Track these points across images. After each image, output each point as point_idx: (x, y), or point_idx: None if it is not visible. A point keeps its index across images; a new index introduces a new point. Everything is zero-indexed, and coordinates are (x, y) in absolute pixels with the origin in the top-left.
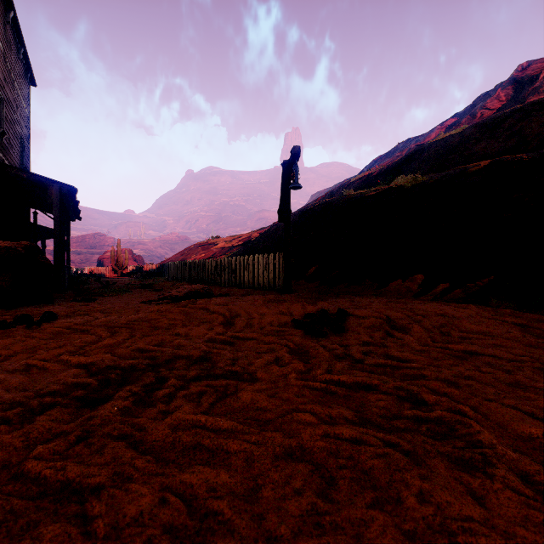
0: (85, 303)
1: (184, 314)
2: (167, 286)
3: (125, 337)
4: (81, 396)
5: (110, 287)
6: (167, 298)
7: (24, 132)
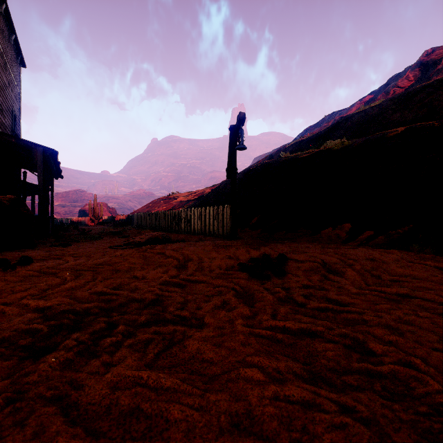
0: (61, 248)
1: (143, 258)
2: (133, 233)
3: (87, 279)
4: (27, 345)
5: (86, 234)
6: (131, 244)
7: (15, 105)
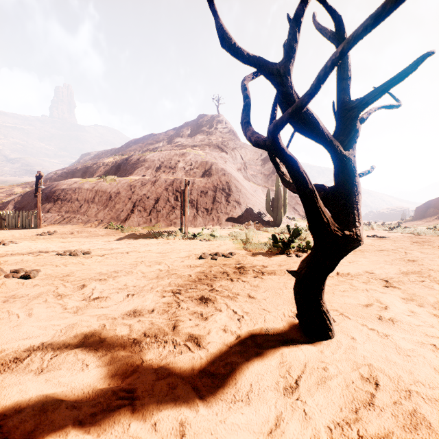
0: None
1: None
2: None
3: None
4: None
5: None
6: None
7: None
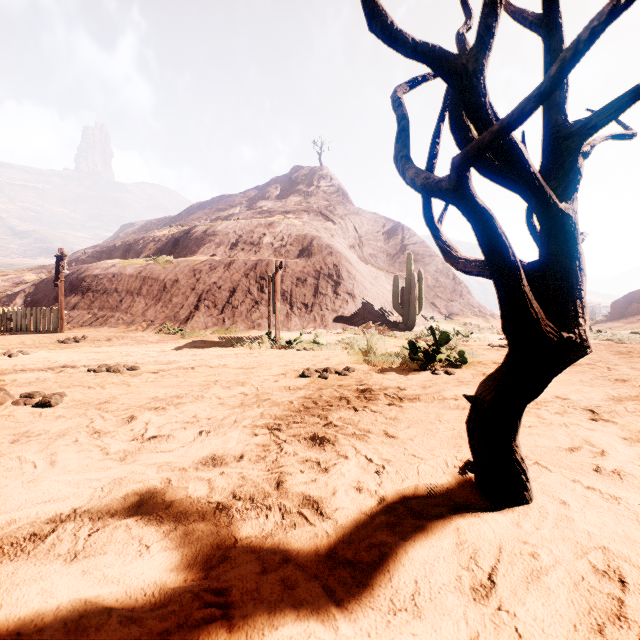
0: None
1: None
2: None
3: None
4: None
5: None
6: None
7: None
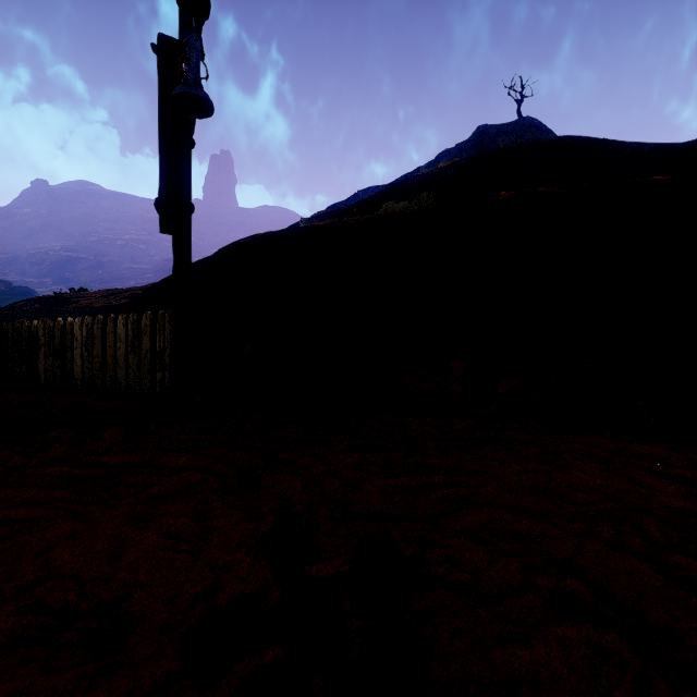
0: None
1: None
2: None
3: None
4: None
5: None
6: None
7: None
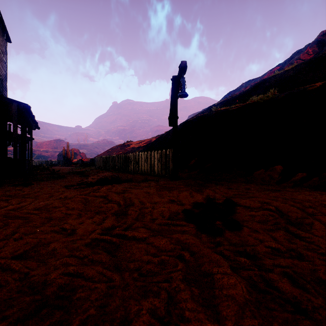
0: (19, 188)
1: (84, 203)
2: (93, 173)
3: (2, 236)
4: None
5: (55, 173)
6: (84, 184)
7: (1, 71)
